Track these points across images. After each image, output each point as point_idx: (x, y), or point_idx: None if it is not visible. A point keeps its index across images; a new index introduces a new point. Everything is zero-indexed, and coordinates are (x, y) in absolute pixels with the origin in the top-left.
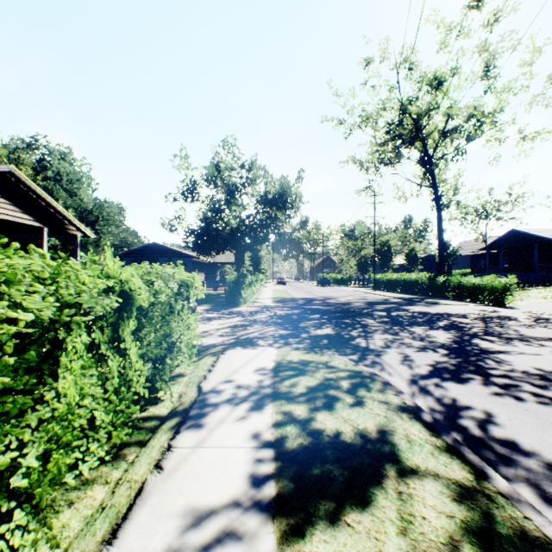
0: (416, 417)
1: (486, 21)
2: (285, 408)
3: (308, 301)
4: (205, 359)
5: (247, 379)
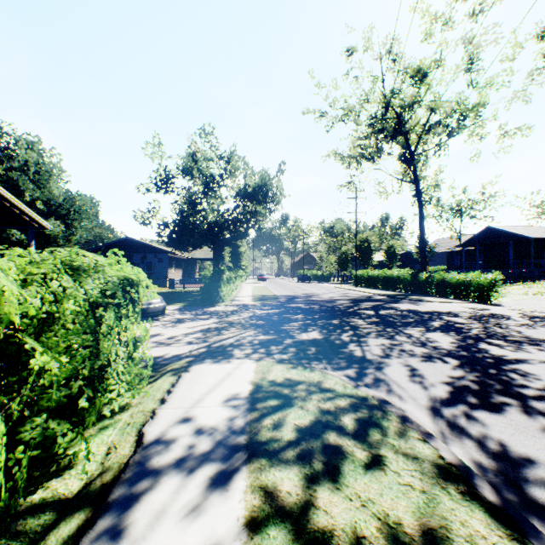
0: (469, 489)
1: (472, 12)
2: (265, 477)
3: (290, 299)
4: (161, 380)
5: (212, 417)
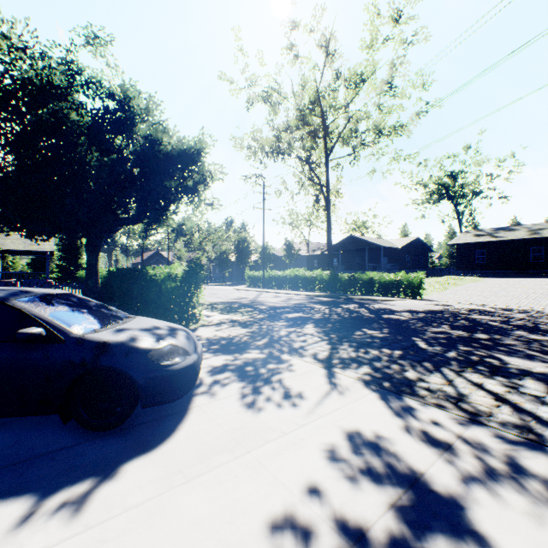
0: None
1: (406, 39)
2: None
3: (248, 306)
4: None
5: None
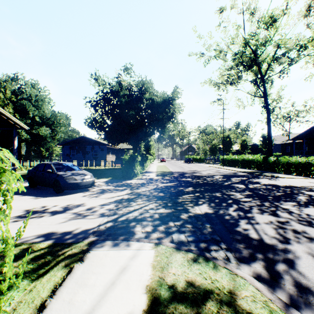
0: None
1: None
2: None
3: (181, 174)
4: (47, 278)
5: None
